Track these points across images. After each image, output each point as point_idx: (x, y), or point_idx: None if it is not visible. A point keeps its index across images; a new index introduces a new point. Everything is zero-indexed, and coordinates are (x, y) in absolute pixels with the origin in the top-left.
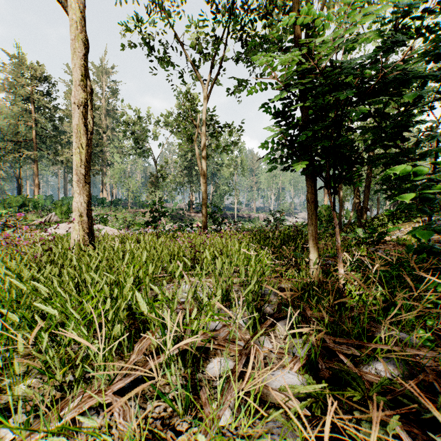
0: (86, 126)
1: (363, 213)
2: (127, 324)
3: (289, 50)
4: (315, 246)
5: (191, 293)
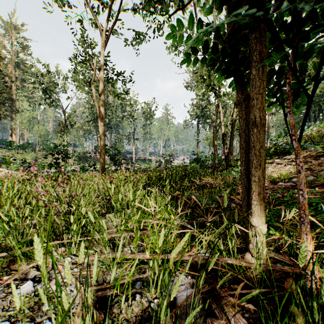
0: None
1: (229, 156)
2: None
3: None
4: (263, 203)
5: None
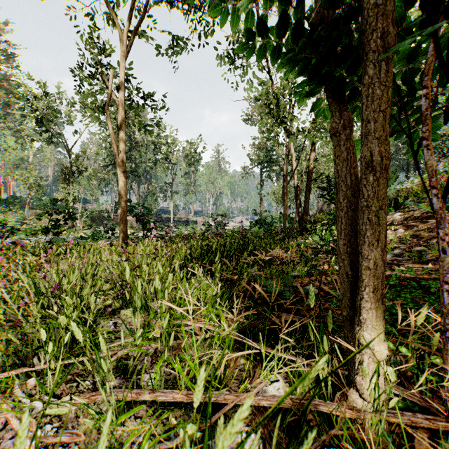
0: None
1: (304, 218)
2: None
3: None
4: (381, 306)
5: None
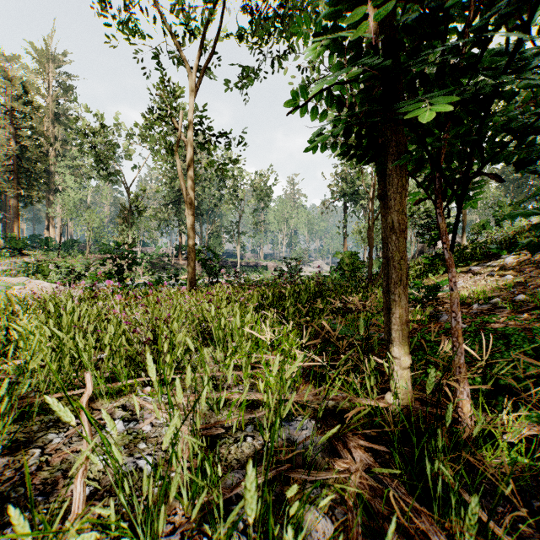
0: None
1: None
2: None
3: None
4: (406, 328)
5: None
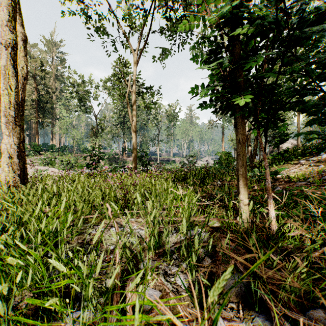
0: (16, 68)
1: (253, 157)
2: (12, 324)
3: (216, 0)
4: (246, 187)
5: (114, 275)
